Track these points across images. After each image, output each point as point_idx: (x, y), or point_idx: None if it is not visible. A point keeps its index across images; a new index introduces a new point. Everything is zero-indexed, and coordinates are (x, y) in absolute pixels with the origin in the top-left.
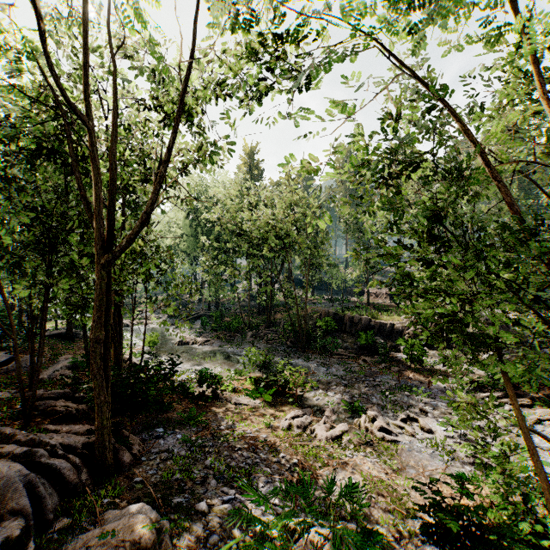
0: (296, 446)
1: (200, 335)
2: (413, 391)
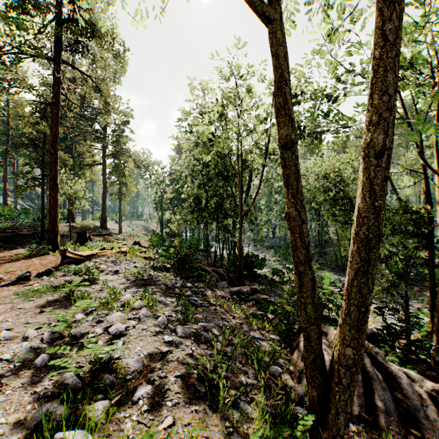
0: None
1: (273, 257)
2: (421, 301)
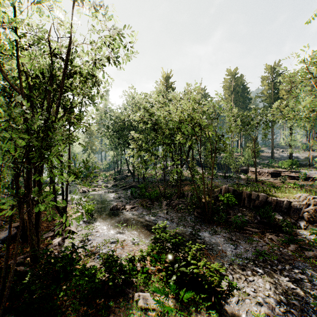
0: None
1: (129, 201)
2: None
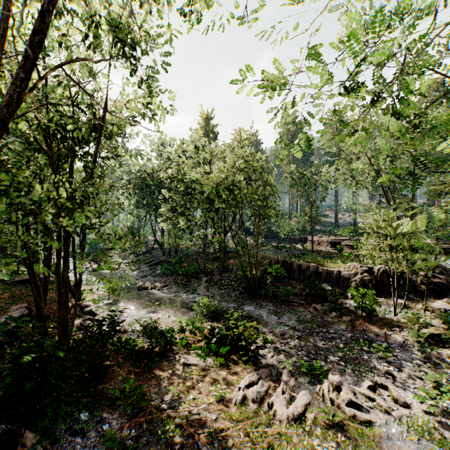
0: (253, 437)
1: (159, 280)
2: (372, 346)
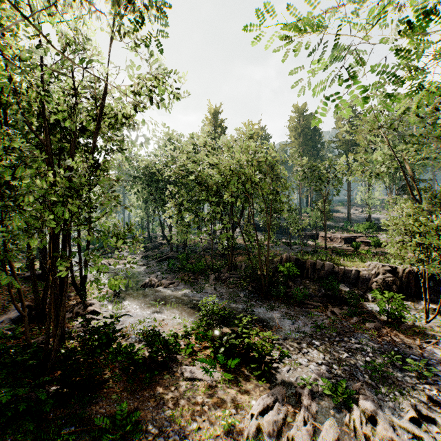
0: None
1: (166, 276)
2: (405, 361)
